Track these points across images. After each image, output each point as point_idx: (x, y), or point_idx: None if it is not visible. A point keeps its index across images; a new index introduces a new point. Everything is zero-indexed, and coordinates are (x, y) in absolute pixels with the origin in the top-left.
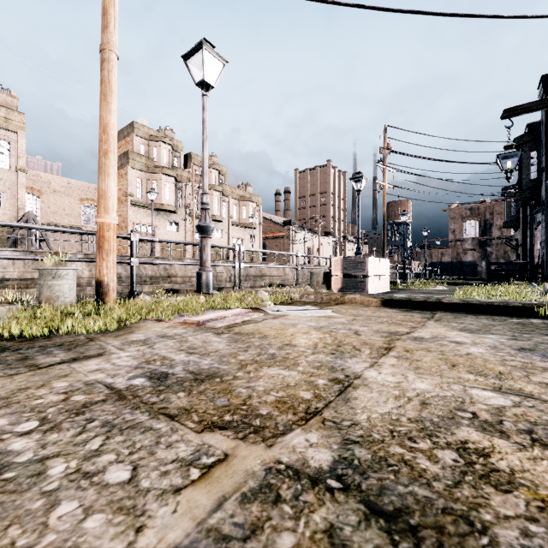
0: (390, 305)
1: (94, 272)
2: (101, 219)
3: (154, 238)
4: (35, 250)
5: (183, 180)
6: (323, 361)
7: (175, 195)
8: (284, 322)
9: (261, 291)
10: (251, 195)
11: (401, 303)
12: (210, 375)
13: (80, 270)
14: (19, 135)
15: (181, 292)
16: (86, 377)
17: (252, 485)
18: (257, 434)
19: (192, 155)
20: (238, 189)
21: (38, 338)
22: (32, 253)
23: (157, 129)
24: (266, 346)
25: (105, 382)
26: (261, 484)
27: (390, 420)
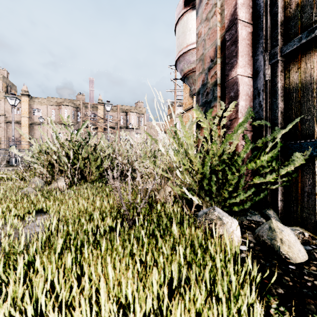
0: None
1: None
2: None
3: None
4: None
5: None
6: None
7: None
8: None
9: None
10: None
11: None
12: None
13: None
14: (144, 115)
15: None
16: None
17: None
18: None
19: None
20: None
21: None
22: None
23: None
24: None
25: None
26: None
27: None
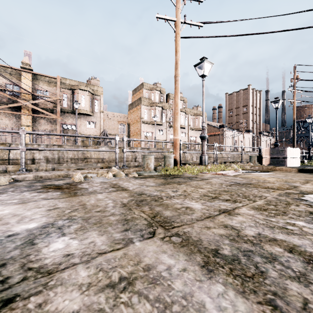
0: (303, 171)
1: (133, 156)
2: (176, 137)
3: (186, 142)
4: (112, 146)
5: (165, 108)
6: (283, 183)
7: (162, 116)
8: (254, 175)
9: (233, 164)
10: (200, 112)
11: (310, 171)
12: (250, 183)
13: (128, 154)
14: (101, 97)
15: (191, 164)
16: (216, 182)
17: (284, 193)
18: (278, 190)
19: (169, 94)
20: (193, 109)
21: (179, 175)
22: (112, 147)
23: (153, 84)
24: (258, 180)
25: (224, 183)
26: (285, 193)
27: (311, 191)
